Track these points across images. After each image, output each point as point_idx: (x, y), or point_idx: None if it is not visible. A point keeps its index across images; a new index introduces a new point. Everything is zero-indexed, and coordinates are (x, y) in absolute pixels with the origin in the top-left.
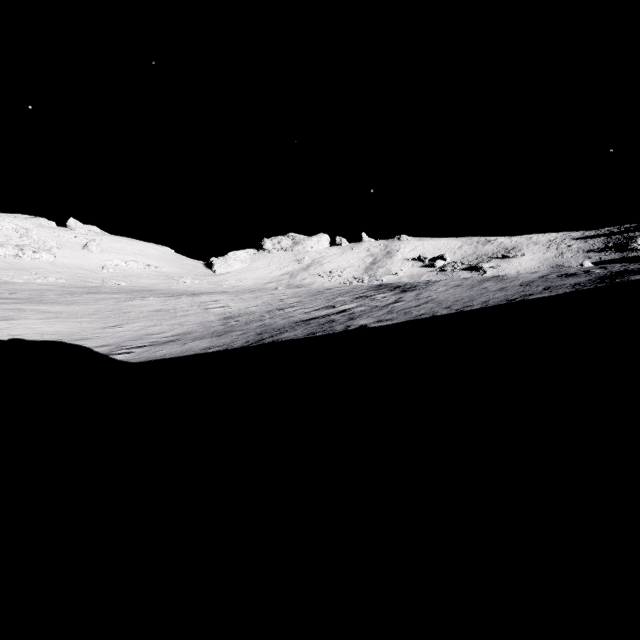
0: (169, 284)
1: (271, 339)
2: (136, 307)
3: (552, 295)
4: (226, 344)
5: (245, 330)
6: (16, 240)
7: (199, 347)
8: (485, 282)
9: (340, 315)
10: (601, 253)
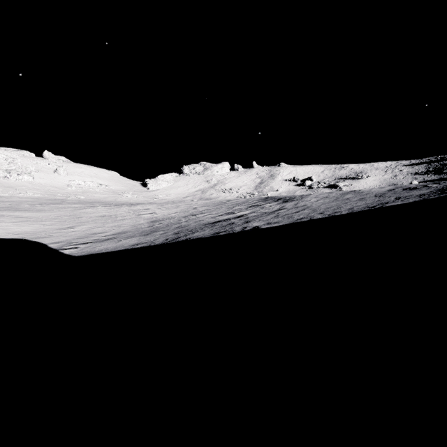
0: (115, 197)
1: (185, 237)
2: (87, 213)
3: (405, 203)
4: (150, 241)
5: (166, 230)
6: (5, 166)
7: (129, 243)
8: (346, 194)
9: (238, 219)
10: (424, 175)
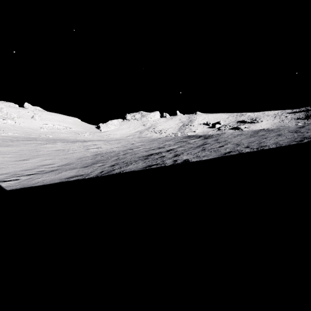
0: (76, 136)
1: (119, 170)
2: (46, 148)
3: None
4: (86, 173)
5: (105, 162)
6: None
7: (66, 176)
8: (258, 132)
9: (168, 152)
10: (304, 120)
